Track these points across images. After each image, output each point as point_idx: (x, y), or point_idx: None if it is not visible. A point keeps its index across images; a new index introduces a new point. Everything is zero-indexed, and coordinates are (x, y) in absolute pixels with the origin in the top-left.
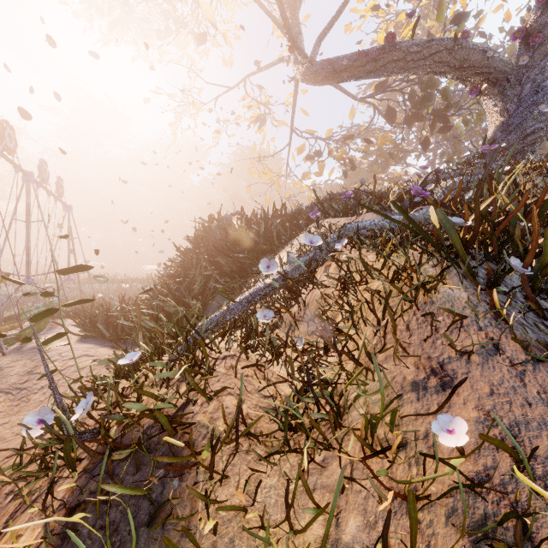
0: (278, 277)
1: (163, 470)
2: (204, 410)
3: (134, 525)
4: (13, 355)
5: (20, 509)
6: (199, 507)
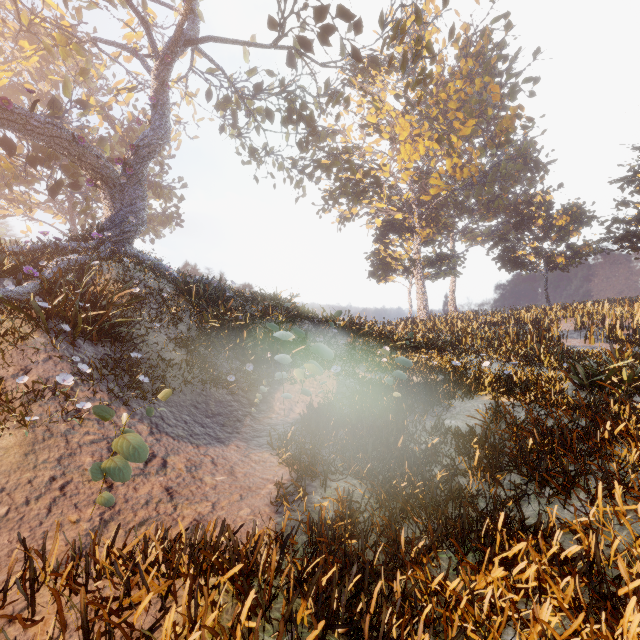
0: None
1: None
2: None
3: None
4: None
5: None
6: None
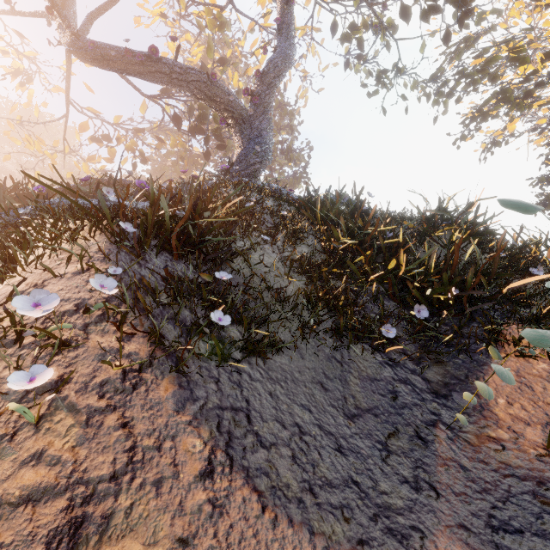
0: None
1: None
2: None
3: None
4: None
5: None
6: None
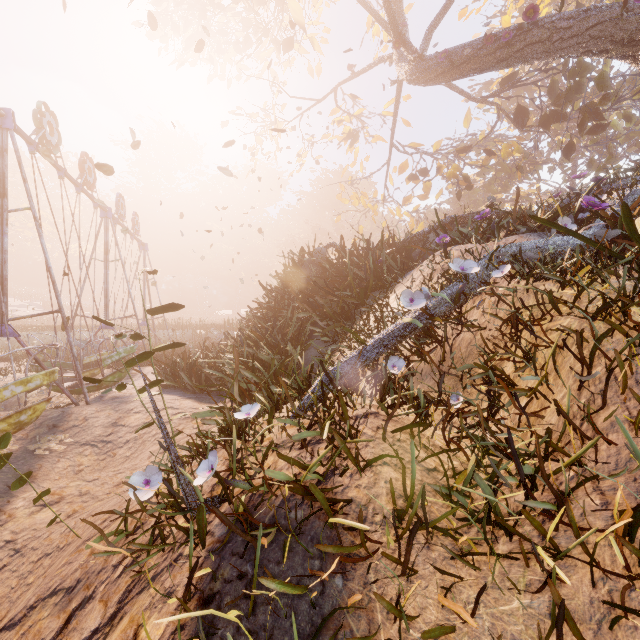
0: (418, 315)
1: (317, 561)
2: (356, 483)
3: (293, 635)
4: (96, 405)
5: (135, 588)
6: (378, 620)
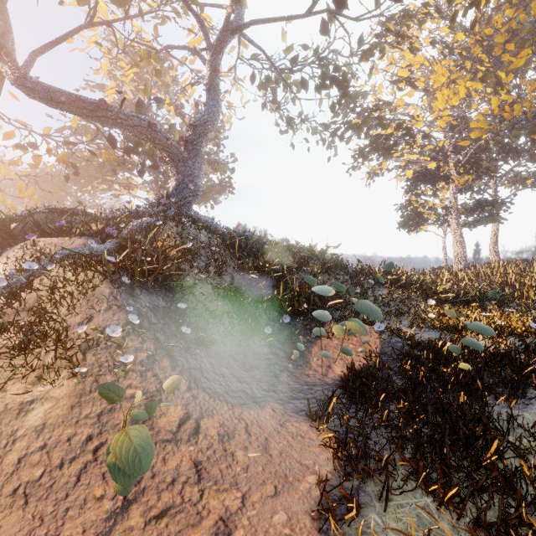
0: (5, 287)
1: None
2: None
3: None
4: None
5: None
6: None
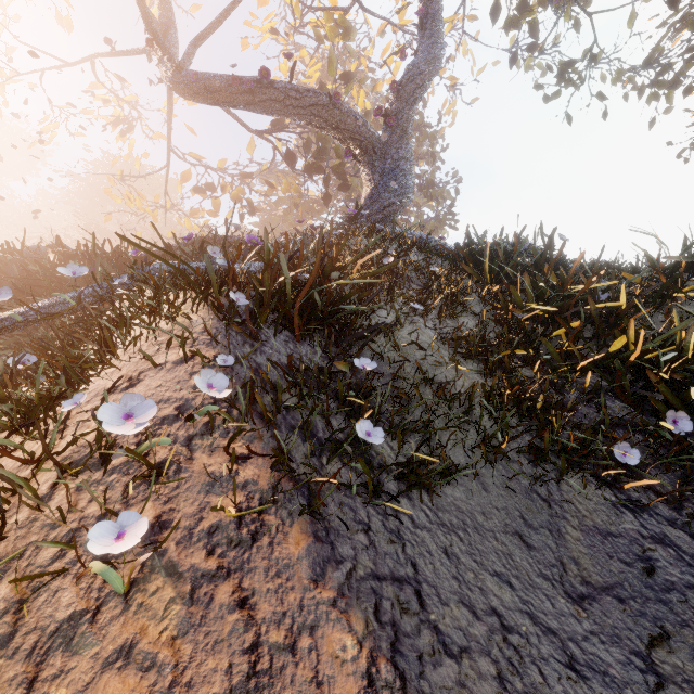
0: (27, 311)
1: None
2: None
3: None
4: None
5: None
6: None
